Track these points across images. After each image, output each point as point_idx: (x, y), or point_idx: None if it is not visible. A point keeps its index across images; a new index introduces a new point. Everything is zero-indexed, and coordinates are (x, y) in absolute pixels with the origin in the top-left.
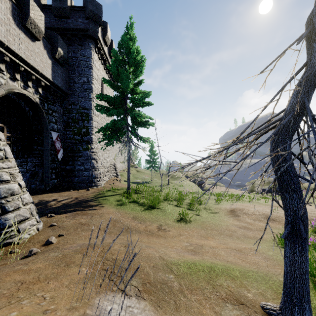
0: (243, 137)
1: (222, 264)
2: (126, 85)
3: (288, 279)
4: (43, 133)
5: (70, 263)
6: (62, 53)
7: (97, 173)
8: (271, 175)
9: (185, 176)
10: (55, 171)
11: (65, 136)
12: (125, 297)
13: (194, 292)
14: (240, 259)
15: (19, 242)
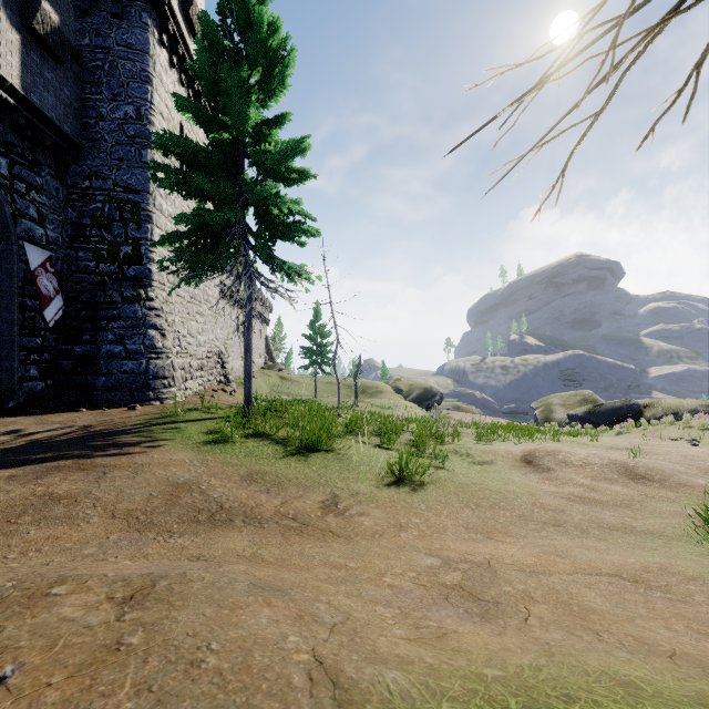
0: None
1: (679, 689)
2: (240, 112)
3: None
4: None
5: None
6: (56, 19)
7: (163, 364)
8: None
9: (394, 389)
10: (39, 358)
11: (73, 263)
12: None
13: None
14: (704, 633)
15: None
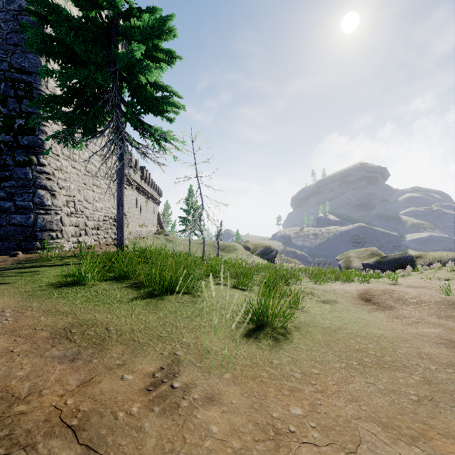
0: None
1: None
2: None
3: None
4: None
5: None
6: None
7: (51, 219)
8: None
9: (245, 247)
10: None
11: None
12: None
13: None
14: None
15: None
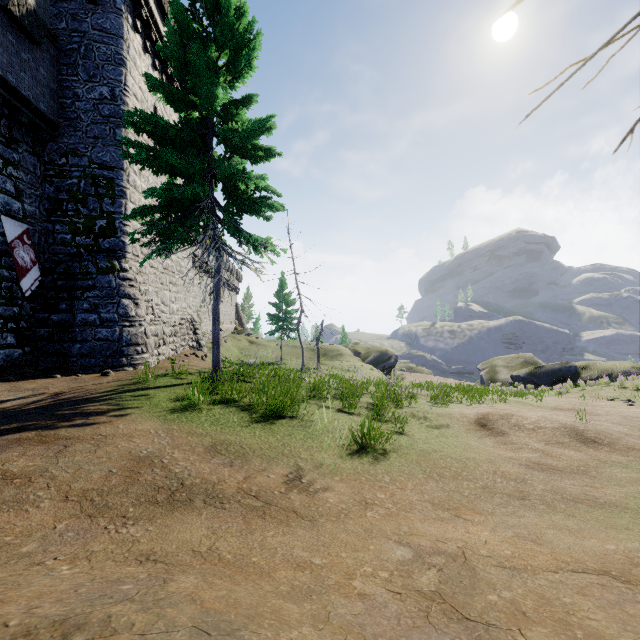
0: None
1: None
2: (208, 91)
3: None
4: None
5: None
6: (32, 2)
7: (136, 331)
8: None
9: (353, 352)
10: (16, 326)
11: (50, 235)
12: None
13: None
14: None
15: None
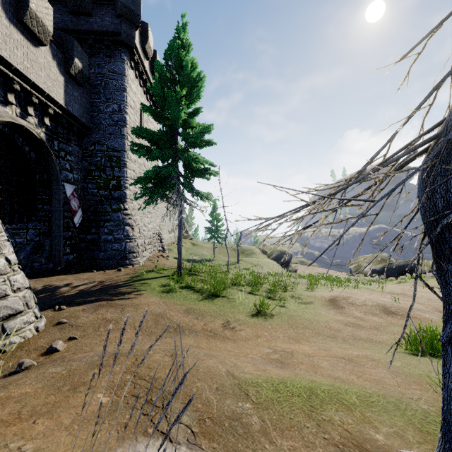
0: (370, 170)
1: (328, 383)
2: (176, 114)
3: (451, 413)
4: (52, 185)
5: (79, 385)
6: (80, 66)
7: (133, 245)
8: (415, 236)
9: (262, 251)
10: (70, 243)
11: (85, 190)
12: (169, 446)
13: (286, 434)
14: (354, 374)
15: (5, 349)
